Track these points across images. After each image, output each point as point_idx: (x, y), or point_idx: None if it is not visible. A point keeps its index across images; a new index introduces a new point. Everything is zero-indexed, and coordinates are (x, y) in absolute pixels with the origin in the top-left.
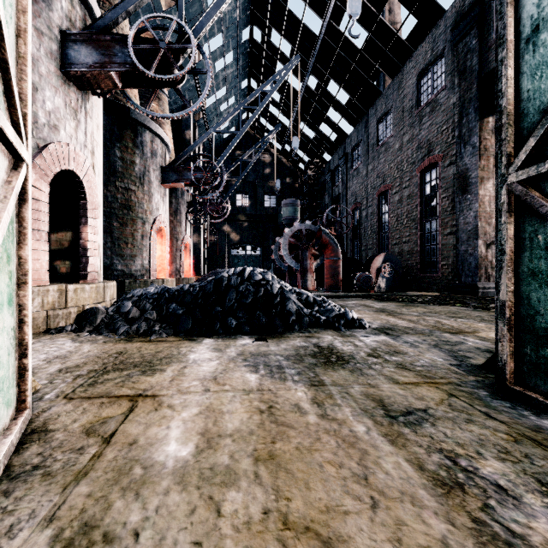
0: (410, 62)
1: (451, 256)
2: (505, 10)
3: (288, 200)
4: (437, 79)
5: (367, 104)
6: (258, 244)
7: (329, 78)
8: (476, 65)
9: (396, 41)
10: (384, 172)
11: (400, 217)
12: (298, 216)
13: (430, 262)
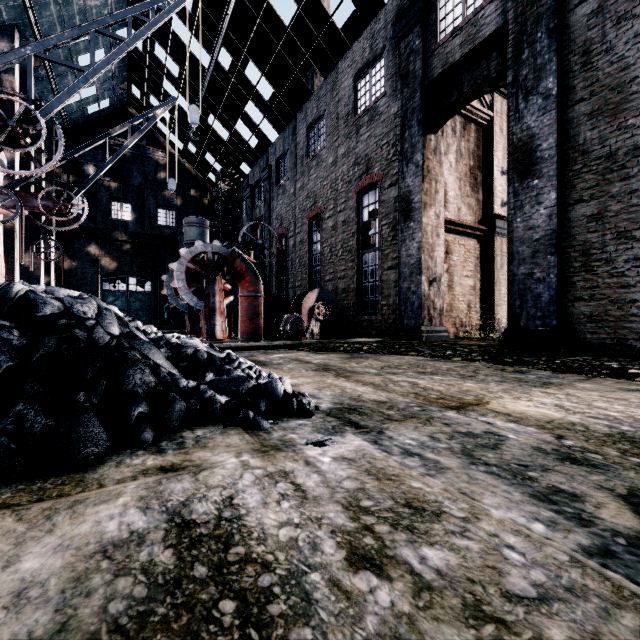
0: (346, 58)
1: (392, 295)
2: None
3: (192, 218)
4: (376, 83)
5: (296, 105)
6: (147, 276)
7: (247, 58)
8: (420, 70)
9: (330, 28)
10: (316, 191)
11: (334, 247)
12: (207, 241)
13: (368, 302)
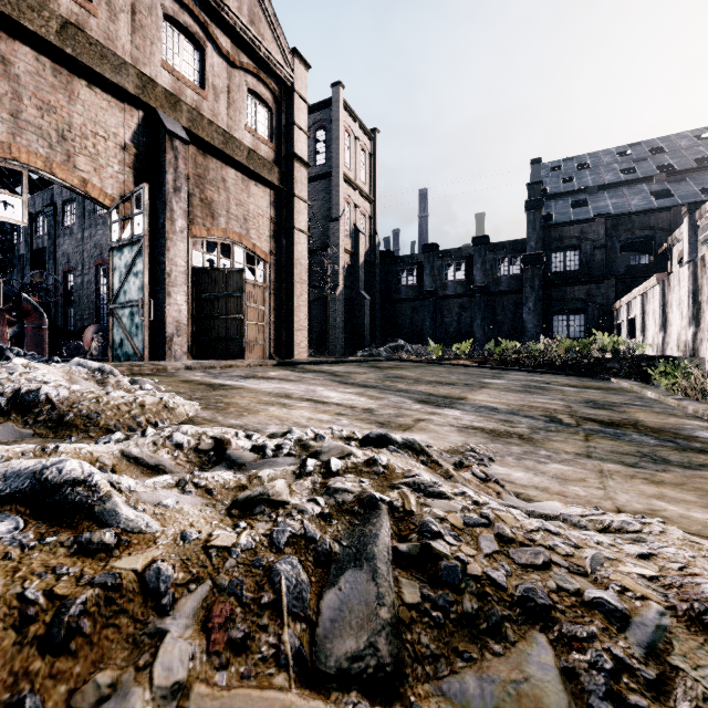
0: None
1: None
2: (110, 258)
3: None
4: None
5: None
6: None
7: None
8: None
9: None
10: (103, 245)
11: None
12: None
13: None
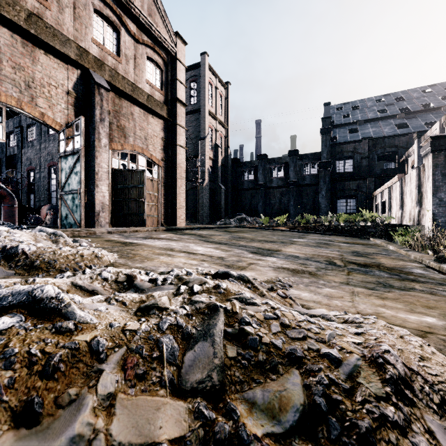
0: None
1: None
2: (59, 163)
3: None
4: None
5: None
6: None
7: None
8: None
9: None
10: (53, 153)
11: None
12: None
13: None
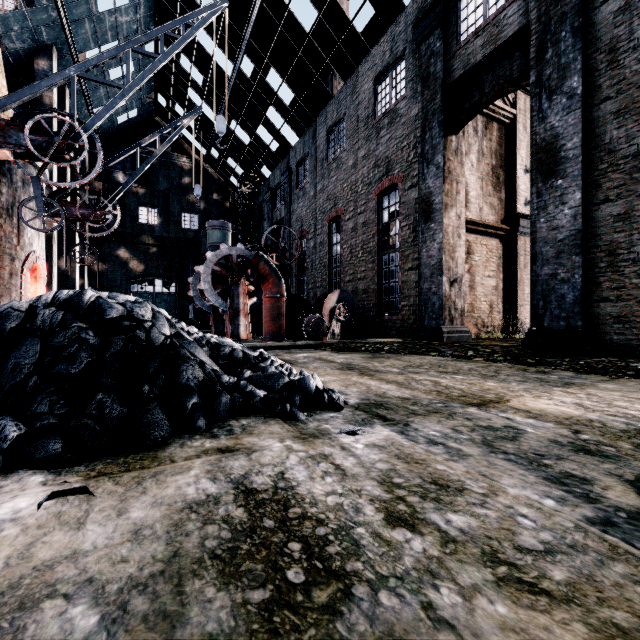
0: (366, 62)
1: (413, 295)
2: None
3: (215, 221)
4: (396, 85)
5: (316, 109)
6: (172, 278)
7: (269, 65)
8: (440, 72)
9: (350, 32)
10: (336, 193)
11: (354, 248)
12: (229, 243)
13: (388, 303)
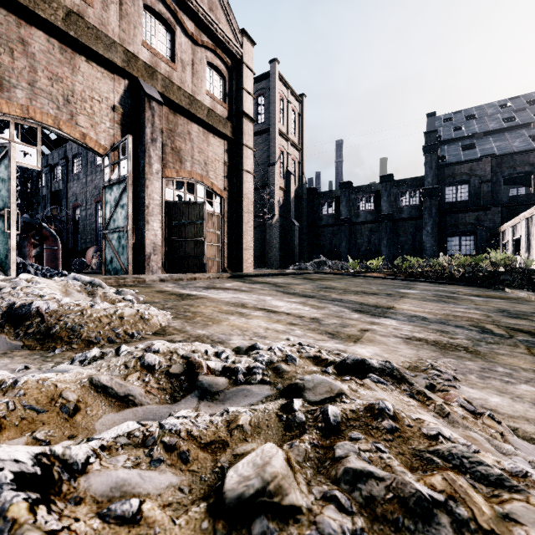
0: None
1: None
2: (103, 194)
3: None
4: None
5: None
6: None
7: None
8: None
9: None
10: (100, 187)
11: None
12: None
13: None
